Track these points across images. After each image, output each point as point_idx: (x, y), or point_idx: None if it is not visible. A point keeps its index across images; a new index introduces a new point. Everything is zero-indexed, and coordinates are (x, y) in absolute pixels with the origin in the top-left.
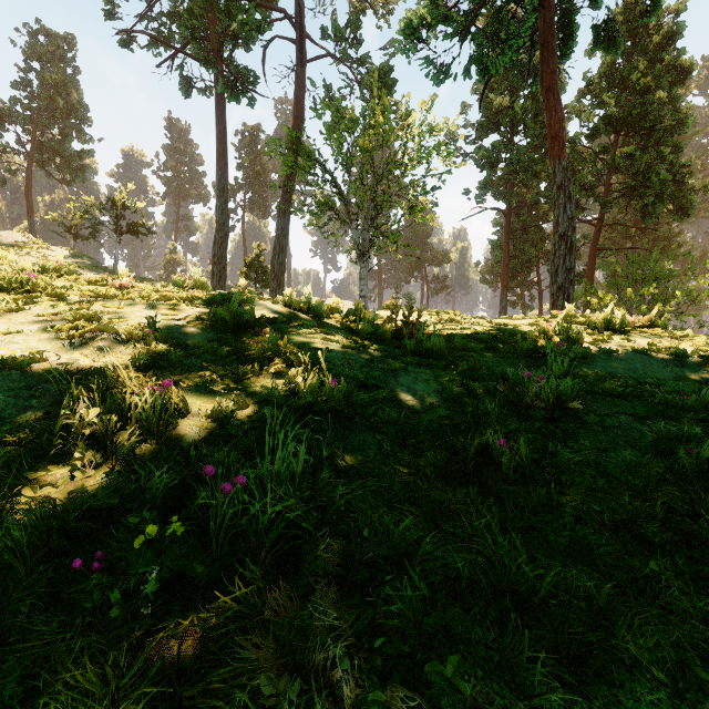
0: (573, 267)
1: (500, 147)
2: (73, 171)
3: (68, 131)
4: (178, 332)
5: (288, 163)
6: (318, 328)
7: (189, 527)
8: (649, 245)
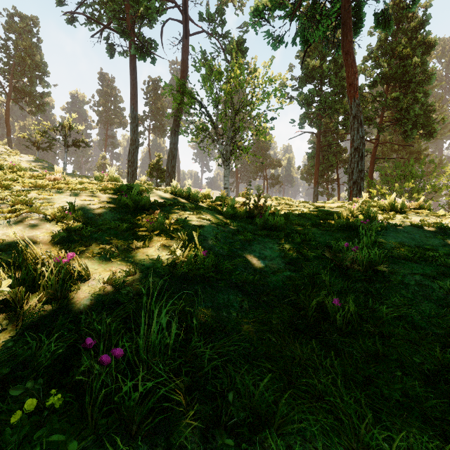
0: (363, 169)
1: (313, 93)
2: (37, 105)
3: (33, 79)
4: (92, 213)
5: (177, 100)
6: (195, 209)
7: (68, 398)
8: (407, 156)
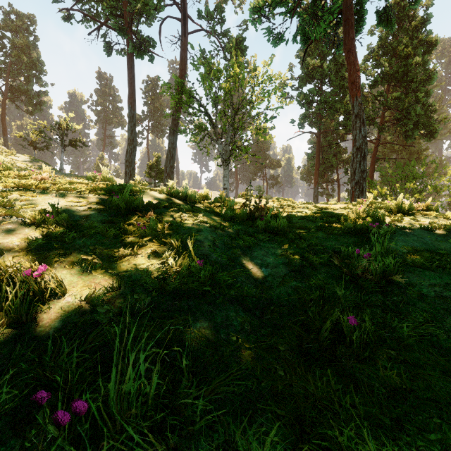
0: (365, 169)
1: (314, 92)
2: (34, 104)
3: (30, 78)
4: (79, 216)
5: (175, 99)
6: (192, 212)
7: None
8: (407, 156)
